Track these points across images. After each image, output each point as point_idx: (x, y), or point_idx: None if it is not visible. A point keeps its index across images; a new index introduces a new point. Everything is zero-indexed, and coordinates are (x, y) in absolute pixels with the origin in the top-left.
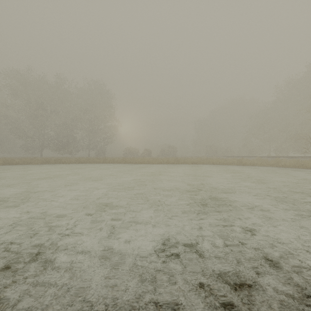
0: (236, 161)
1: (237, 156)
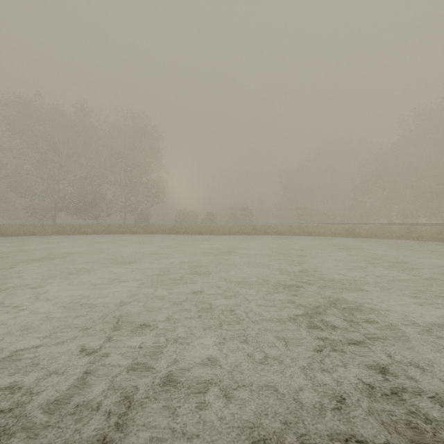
0: (345, 230)
1: (344, 223)
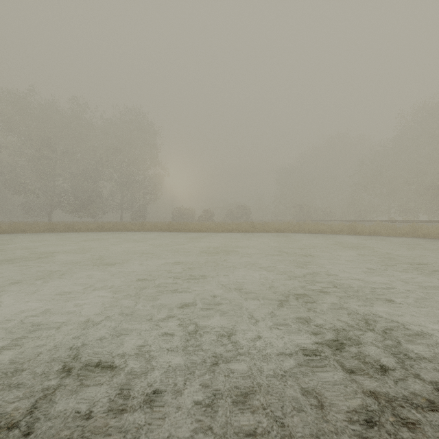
0: (347, 227)
1: (344, 220)
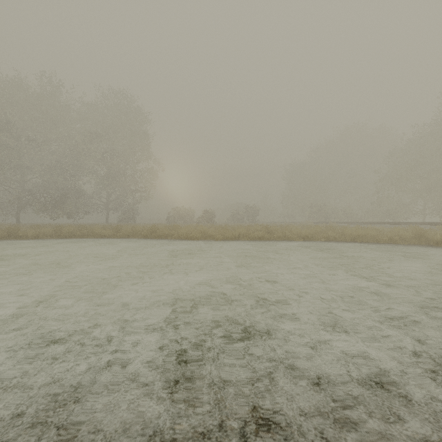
0: (412, 233)
1: (380, 223)
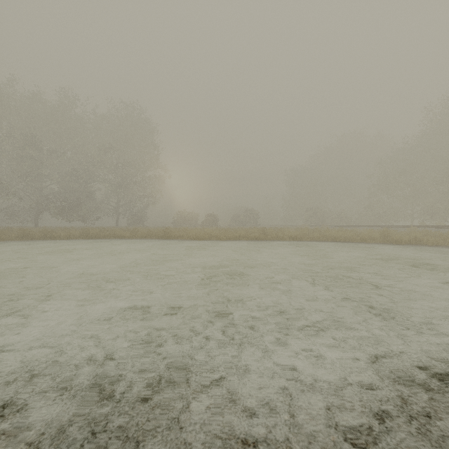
0: (379, 234)
1: (366, 226)
